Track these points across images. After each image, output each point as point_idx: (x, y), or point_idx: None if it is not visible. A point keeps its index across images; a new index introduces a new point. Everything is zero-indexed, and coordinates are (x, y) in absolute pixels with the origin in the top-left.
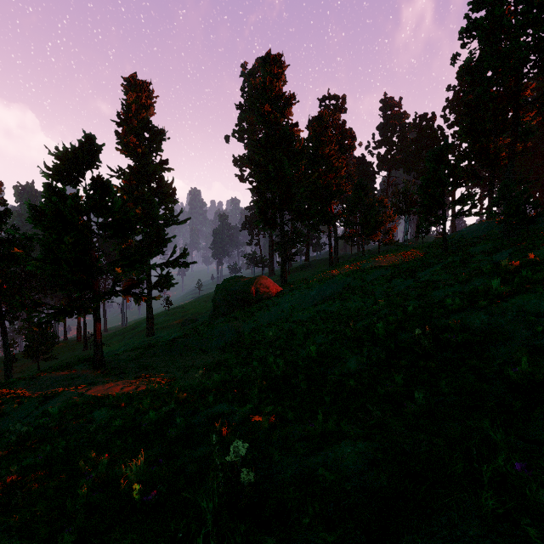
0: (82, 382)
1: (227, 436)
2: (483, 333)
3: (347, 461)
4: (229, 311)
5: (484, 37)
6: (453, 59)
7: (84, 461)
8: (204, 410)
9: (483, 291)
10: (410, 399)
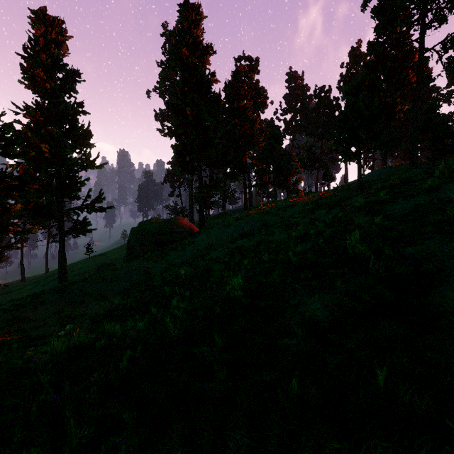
0: None
1: None
2: None
3: None
4: (143, 253)
5: None
6: (363, 5)
7: None
8: None
9: None
10: None
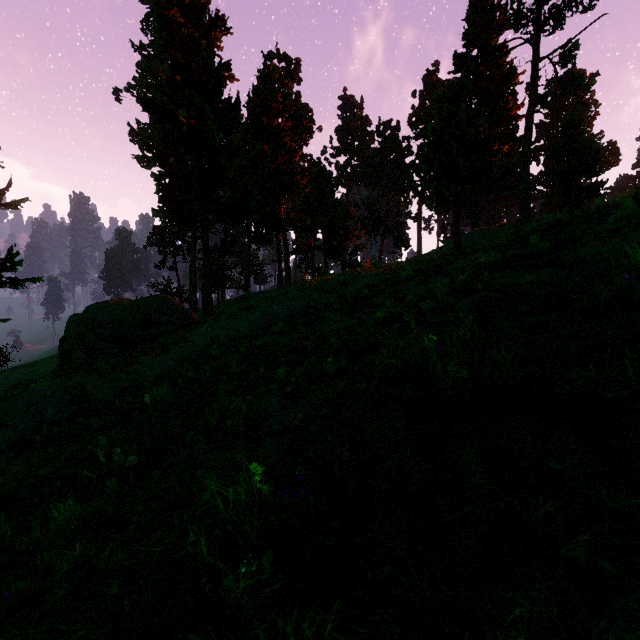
0: None
1: None
2: None
3: None
4: (90, 361)
5: None
6: None
7: None
8: None
9: None
10: None
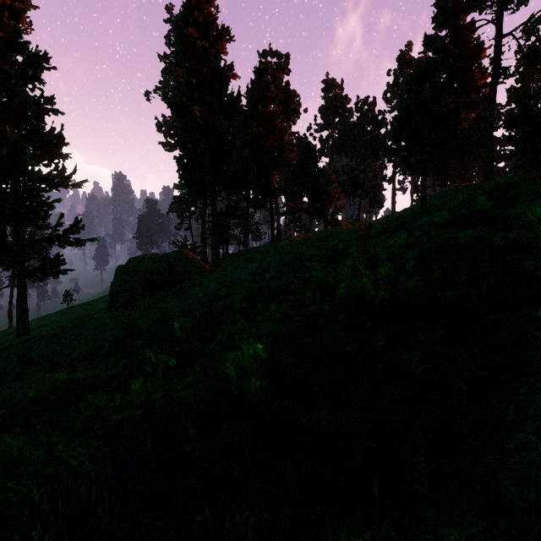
0: None
1: None
2: None
3: None
4: (131, 300)
5: None
6: None
7: None
8: None
9: None
10: None
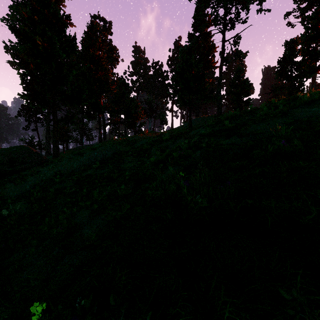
0: None
1: None
2: None
3: None
4: None
5: None
6: None
7: None
8: None
9: None
10: None
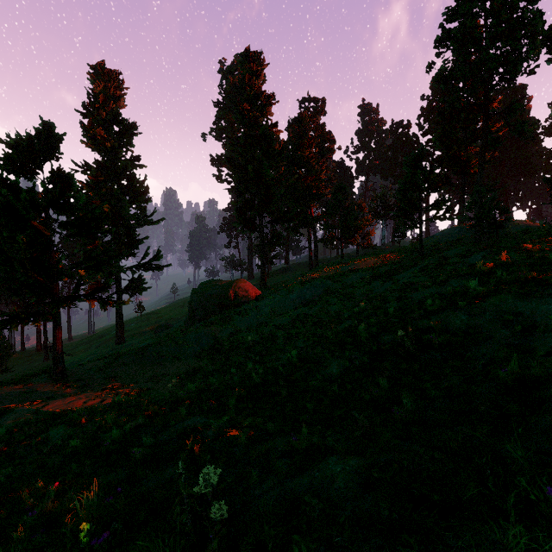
0: (38, 396)
1: (199, 455)
2: (463, 333)
3: (337, 483)
4: (205, 316)
5: (458, 47)
6: (428, 67)
7: (30, 492)
8: (175, 424)
9: (460, 292)
10: (395, 403)
